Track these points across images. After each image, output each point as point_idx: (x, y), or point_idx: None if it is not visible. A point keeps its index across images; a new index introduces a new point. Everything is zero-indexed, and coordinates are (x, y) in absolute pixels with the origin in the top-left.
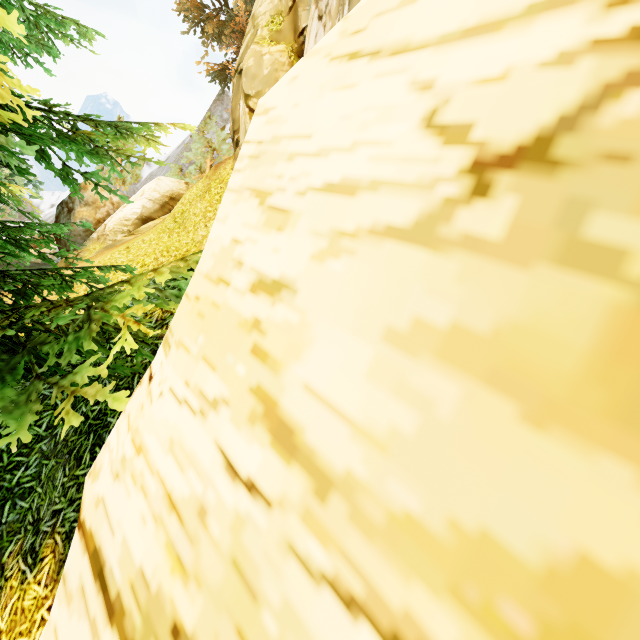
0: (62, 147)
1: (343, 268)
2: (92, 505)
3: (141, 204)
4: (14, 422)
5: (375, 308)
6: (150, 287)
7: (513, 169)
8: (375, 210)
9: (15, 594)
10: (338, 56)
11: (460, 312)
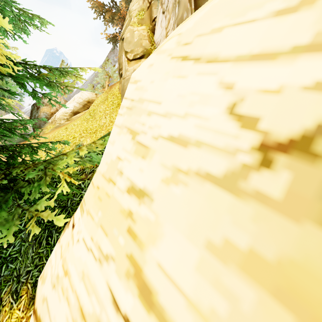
0: (32, 81)
1: (180, 193)
2: (41, 301)
3: (73, 105)
4: (5, 231)
5: (200, 225)
6: (76, 157)
7: (287, 153)
8: (199, 160)
9: (7, 315)
10: (176, 56)
11: (254, 242)
